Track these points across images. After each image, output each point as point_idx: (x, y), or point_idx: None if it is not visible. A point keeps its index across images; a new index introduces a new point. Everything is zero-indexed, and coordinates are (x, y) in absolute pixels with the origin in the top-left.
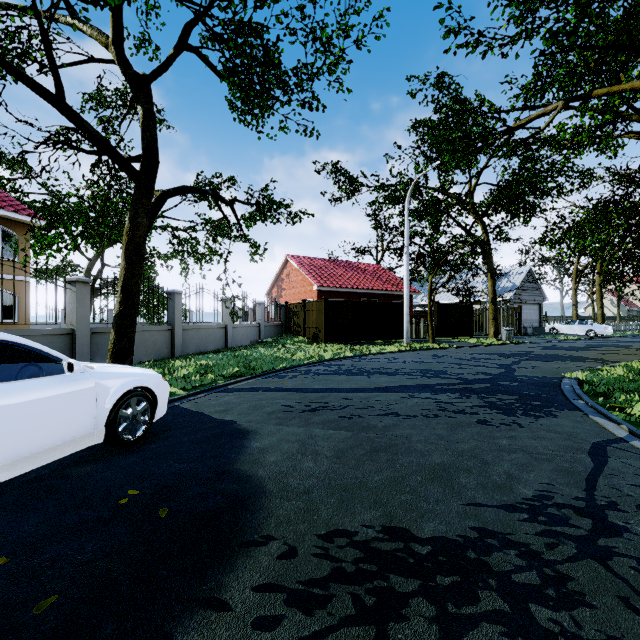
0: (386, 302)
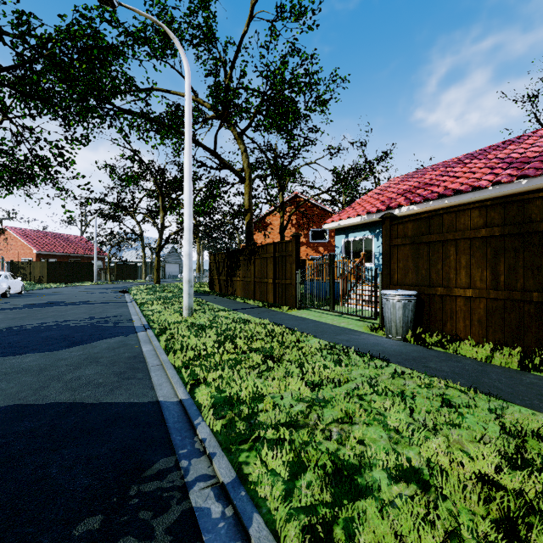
0: (86, 262)
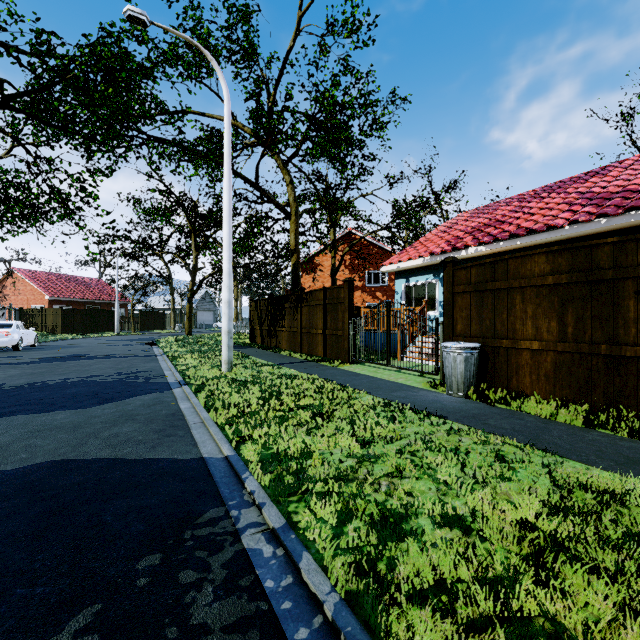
0: (106, 310)
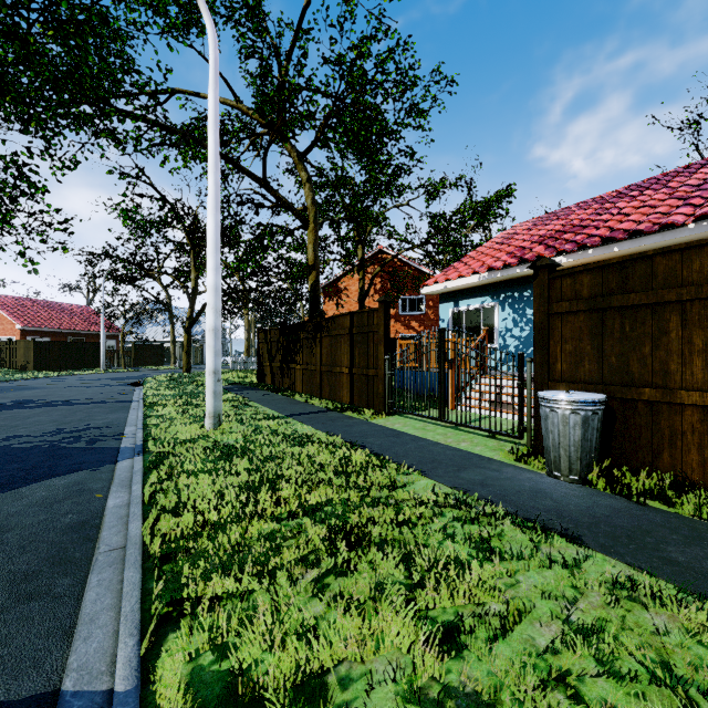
0: (90, 342)
